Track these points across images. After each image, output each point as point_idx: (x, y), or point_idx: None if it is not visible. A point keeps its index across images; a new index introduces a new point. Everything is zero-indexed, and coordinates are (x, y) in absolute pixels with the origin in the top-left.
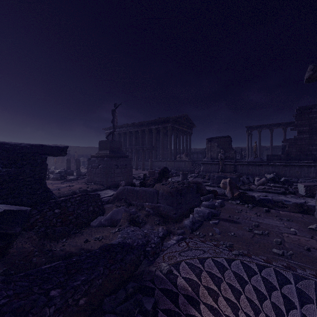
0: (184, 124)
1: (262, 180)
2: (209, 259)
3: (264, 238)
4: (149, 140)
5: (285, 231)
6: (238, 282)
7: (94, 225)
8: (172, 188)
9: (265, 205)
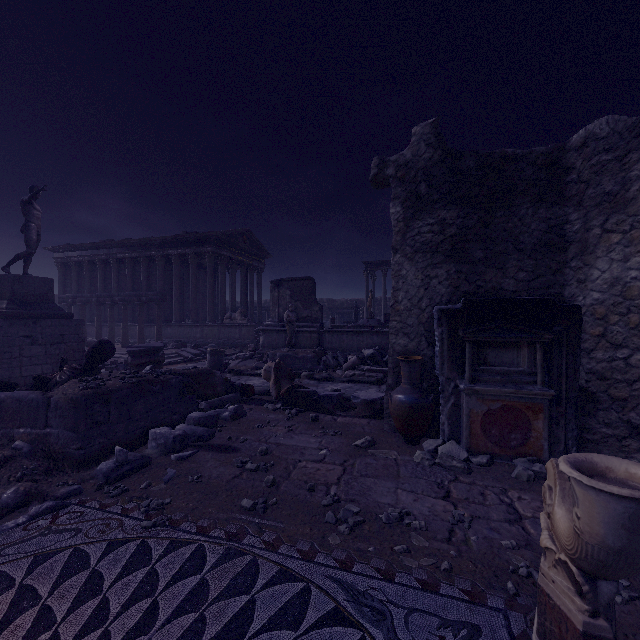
0: (246, 249)
1: (352, 360)
2: (68, 551)
3: (253, 478)
4: (165, 281)
5: (308, 457)
6: (77, 597)
7: None
8: (83, 391)
9: (323, 407)
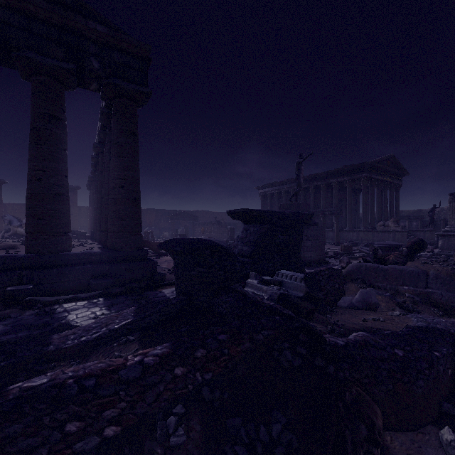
0: (389, 171)
1: None
2: None
3: None
4: (326, 201)
5: None
6: None
7: (343, 306)
8: (453, 269)
9: None
